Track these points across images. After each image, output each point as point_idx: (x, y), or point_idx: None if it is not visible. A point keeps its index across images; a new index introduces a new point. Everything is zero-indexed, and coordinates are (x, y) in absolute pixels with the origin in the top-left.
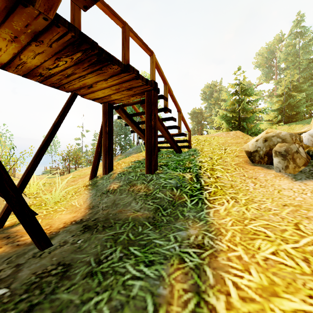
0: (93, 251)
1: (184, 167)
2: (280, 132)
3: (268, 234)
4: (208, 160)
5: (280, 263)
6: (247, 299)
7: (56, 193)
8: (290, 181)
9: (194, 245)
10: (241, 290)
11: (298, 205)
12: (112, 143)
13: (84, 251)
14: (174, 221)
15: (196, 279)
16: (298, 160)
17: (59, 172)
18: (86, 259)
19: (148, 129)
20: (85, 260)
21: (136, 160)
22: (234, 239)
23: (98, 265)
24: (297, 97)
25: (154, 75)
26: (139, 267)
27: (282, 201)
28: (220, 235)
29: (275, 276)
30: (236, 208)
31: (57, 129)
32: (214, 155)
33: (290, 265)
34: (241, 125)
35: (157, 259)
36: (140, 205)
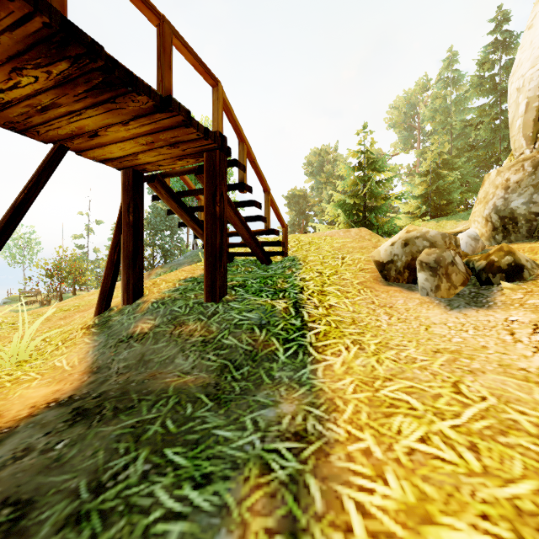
0: (88, 464)
1: (275, 288)
2: (427, 231)
3: (413, 404)
4: (315, 277)
5: (434, 458)
6: (382, 535)
7: (21, 345)
8: (443, 310)
9: (289, 434)
10: (371, 519)
11: (456, 351)
12: (142, 244)
13: (68, 465)
14: (255, 389)
15: (292, 504)
16: (454, 276)
17: (39, 301)
18: (69, 484)
19: (210, 220)
20: (68, 487)
21: (189, 277)
22: (358, 417)
23: (94, 496)
24: (448, 178)
25: (220, 123)
26: (181, 492)
27: (432, 344)
28: (334, 411)
29: (427, 482)
30: (361, 359)
31: (21, 216)
32: (325, 268)
33: (450, 459)
34: (368, 219)
35: (219, 471)
36: (192, 362)
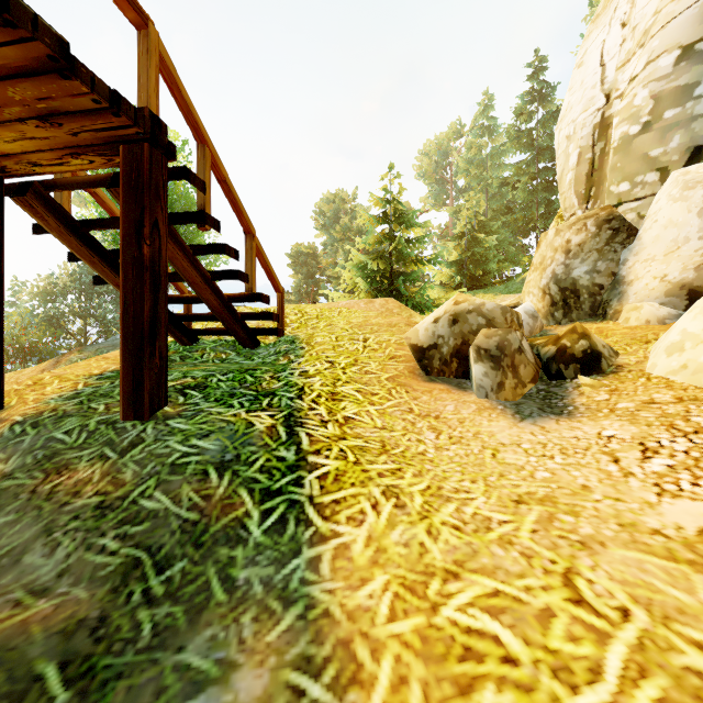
0: None
1: (257, 390)
2: (483, 302)
3: (509, 647)
4: (323, 369)
5: None
6: None
7: None
8: (511, 421)
9: None
10: None
11: (548, 498)
12: None
13: None
14: (187, 626)
15: None
16: (523, 369)
17: None
18: None
19: (132, 270)
20: None
21: (110, 371)
22: (404, 702)
23: None
24: (485, 243)
25: (153, 96)
26: None
27: (509, 486)
28: (353, 685)
29: None
30: (400, 530)
31: None
32: (339, 356)
33: None
34: (395, 287)
35: None
36: (63, 559)
